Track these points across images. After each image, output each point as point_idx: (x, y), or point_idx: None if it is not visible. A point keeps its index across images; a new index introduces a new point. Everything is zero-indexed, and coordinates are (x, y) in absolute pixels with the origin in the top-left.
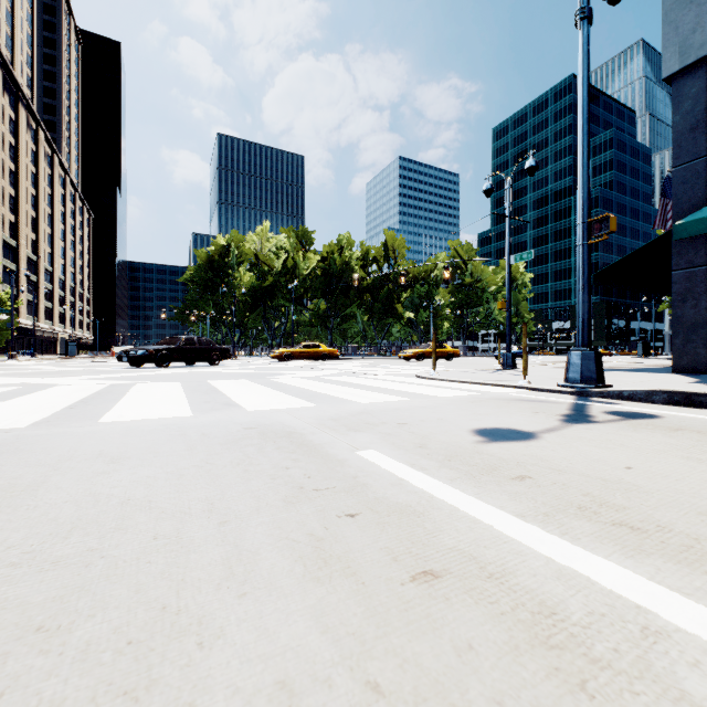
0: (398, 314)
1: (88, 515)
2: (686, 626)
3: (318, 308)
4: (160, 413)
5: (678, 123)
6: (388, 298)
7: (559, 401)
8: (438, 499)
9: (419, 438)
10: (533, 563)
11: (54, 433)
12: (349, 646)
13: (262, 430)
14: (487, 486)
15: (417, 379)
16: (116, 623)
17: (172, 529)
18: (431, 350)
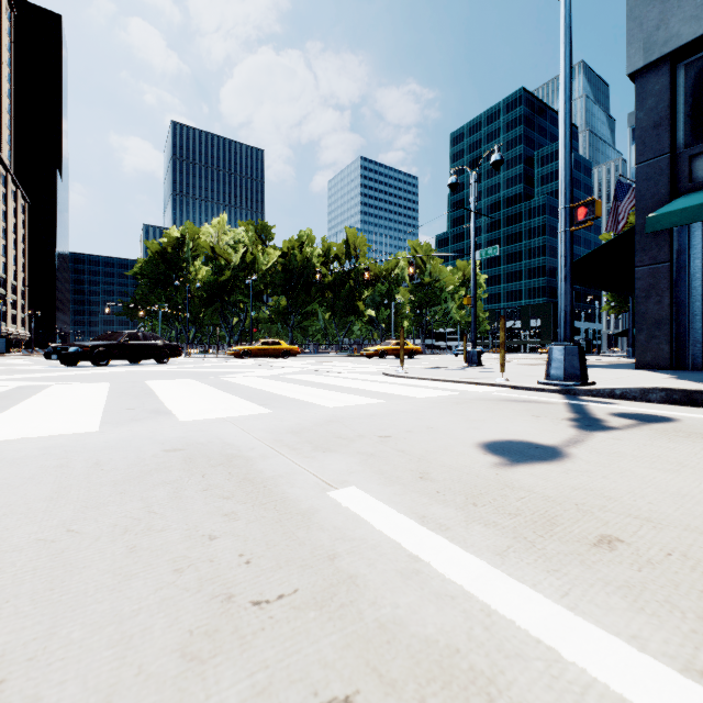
0: (359, 311)
1: None
2: None
3: (278, 305)
4: (51, 428)
5: (642, 119)
6: (349, 296)
7: (550, 401)
8: (502, 620)
9: (414, 460)
10: None
11: None
12: None
13: (190, 453)
14: (568, 569)
15: (385, 377)
16: None
17: None
18: (393, 348)
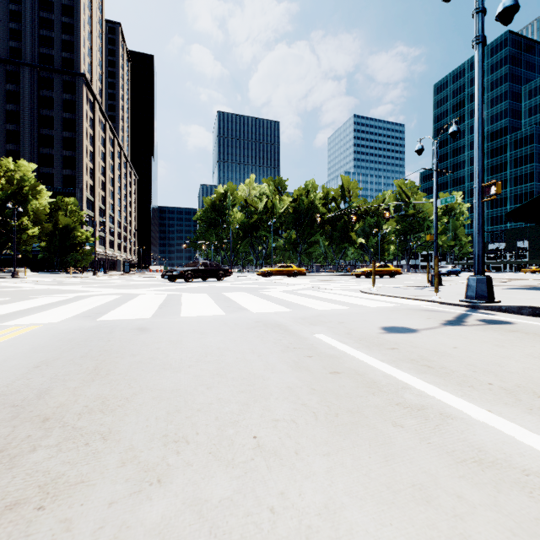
0: (352, 240)
1: (208, 351)
2: (418, 387)
3: (290, 237)
4: (208, 313)
5: None
6: (344, 228)
7: (452, 312)
8: (348, 354)
9: (348, 329)
10: (376, 373)
11: (165, 321)
12: (307, 383)
13: (264, 323)
14: (373, 351)
15: (360, 293)
16: (238, 375)
17: (242, 356)
18: (377, 269)
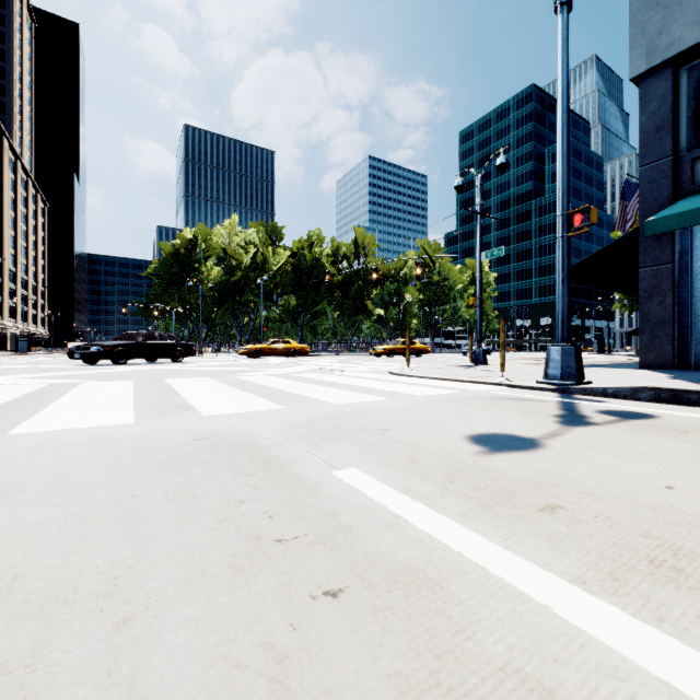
0: (368, 311)
1: None
2: None
3: (288, 304)
4: (94, 420)
5: (645, 123)
6: (358, 295)
7: (544, 399)
8: (454, 553)
9: (407, 448)
10: None
11: None
12: None
13: (216, 441)
14: (513, 525)
15: (391, 376)
16: None
17: (26, 646)
18: (401, 347)
